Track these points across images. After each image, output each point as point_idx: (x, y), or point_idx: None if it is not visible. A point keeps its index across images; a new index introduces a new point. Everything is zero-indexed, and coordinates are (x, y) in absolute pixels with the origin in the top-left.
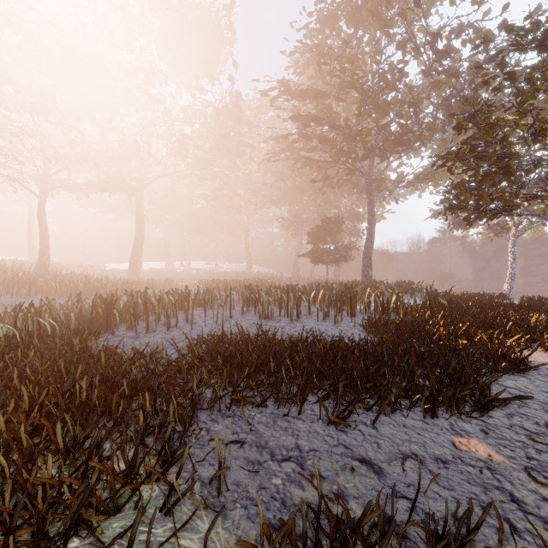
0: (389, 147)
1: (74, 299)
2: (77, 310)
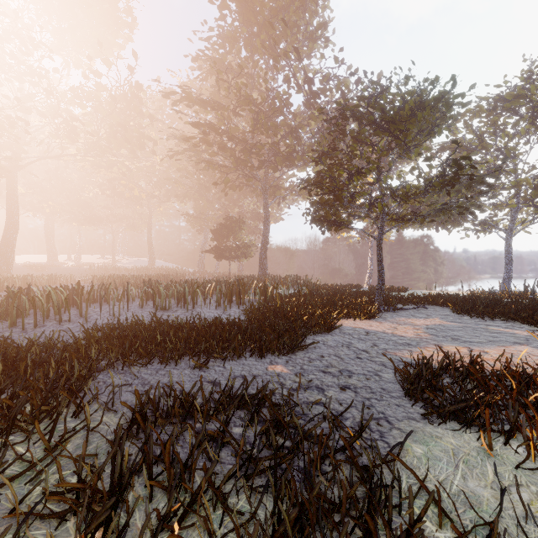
0: (279, 162)
1: None
2: None
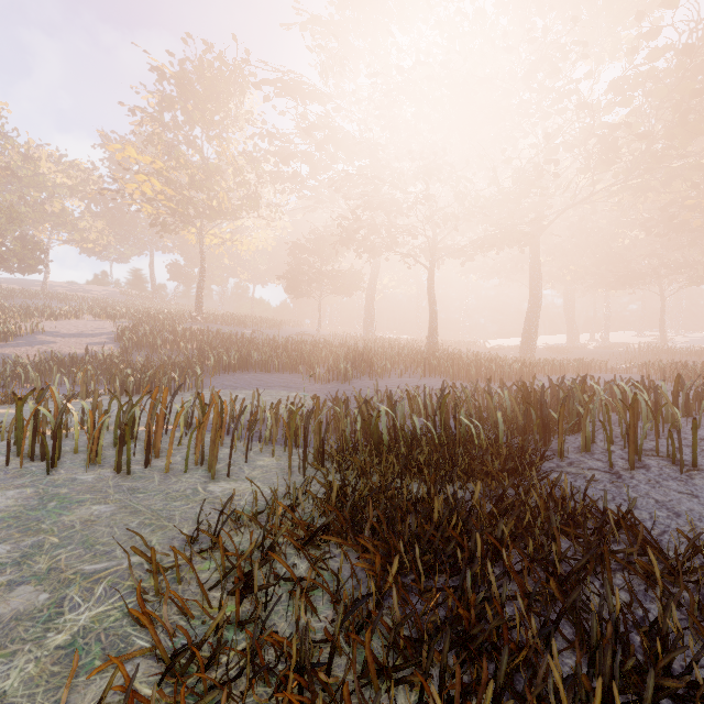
0: None
1: (466, 383)
2: (493, 404)
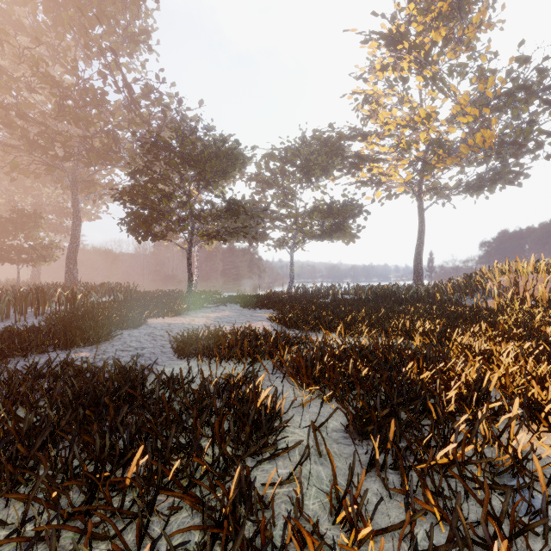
0: (93, 158)
1: None
2: None
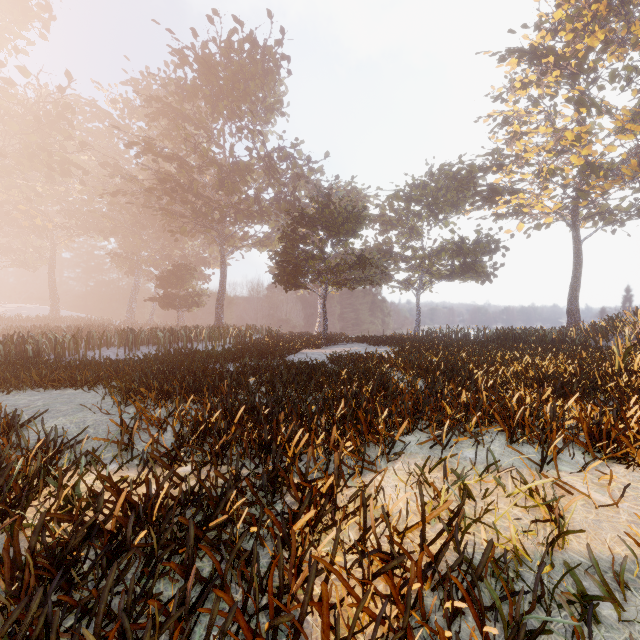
0: (239, 218)
1: None
2: None
